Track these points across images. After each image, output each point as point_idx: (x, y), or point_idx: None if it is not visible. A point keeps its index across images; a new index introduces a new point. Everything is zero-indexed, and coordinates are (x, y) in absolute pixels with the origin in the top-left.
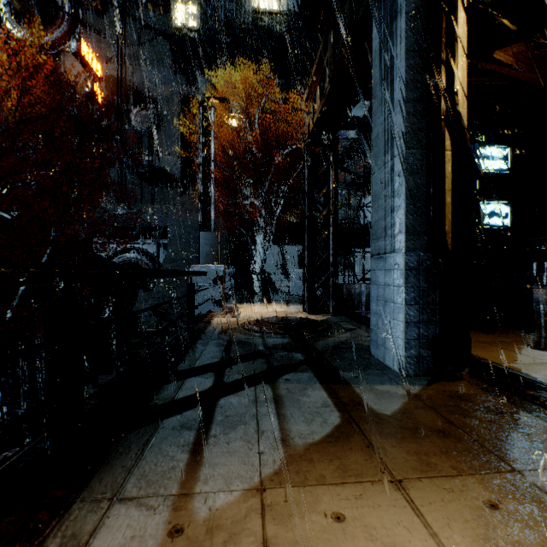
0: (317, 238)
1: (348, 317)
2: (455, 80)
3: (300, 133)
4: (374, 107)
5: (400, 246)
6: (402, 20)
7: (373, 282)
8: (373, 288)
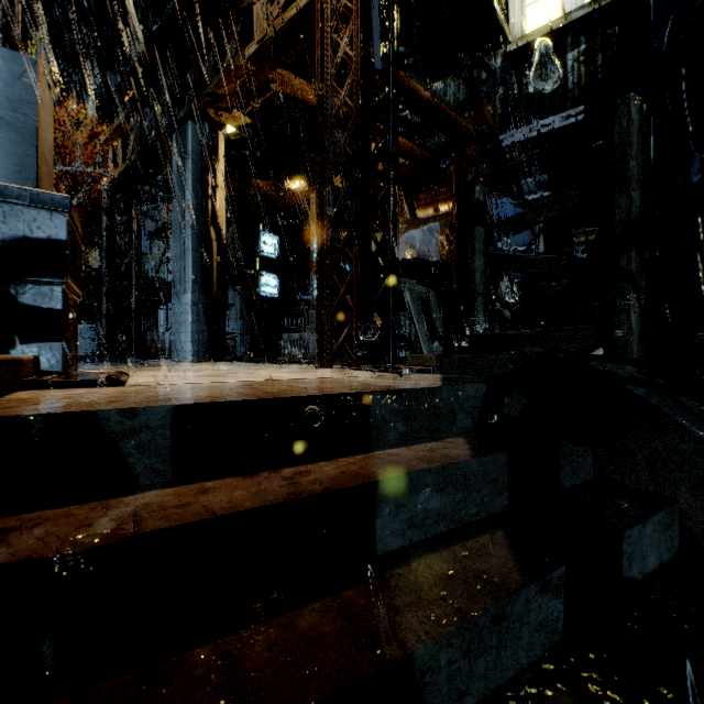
0: (117, 285)
1: (153, 358)
2: (217, 207)
3: (74, 143)
4: (174, 200)
5: (189, 290)
6: (190, 162)
7: (174, 313)
8: (173, 317)
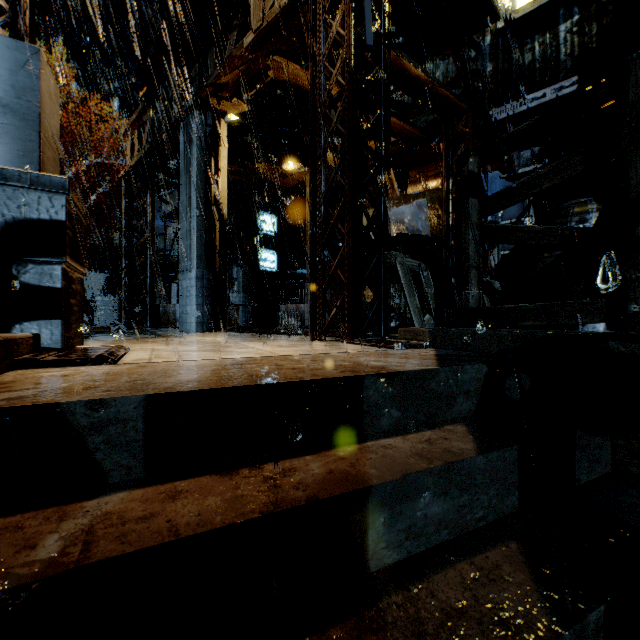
0: (135, 262)
1: (164, 328)
2: (219, 189)
3: (102, 139)
4: (182, 184)
5: (194, 266)
6: (195, 148)
7: (181, 288)
8: (181, 291)
